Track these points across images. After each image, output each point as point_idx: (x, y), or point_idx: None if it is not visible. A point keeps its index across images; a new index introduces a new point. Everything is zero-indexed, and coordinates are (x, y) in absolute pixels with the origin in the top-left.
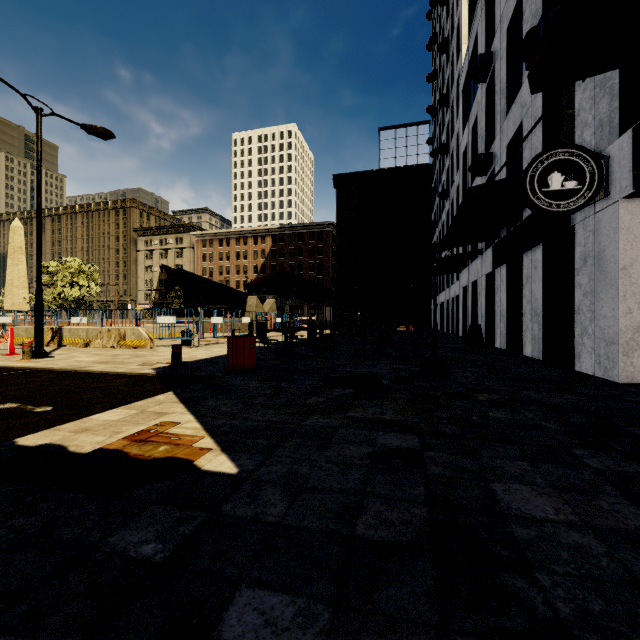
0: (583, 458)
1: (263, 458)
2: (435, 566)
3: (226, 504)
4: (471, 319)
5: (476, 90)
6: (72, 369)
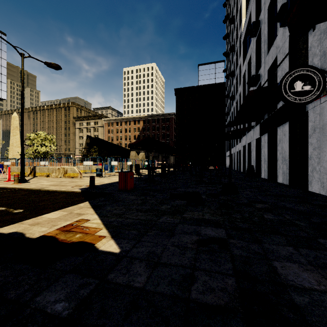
0: (326, 245)
1: (135, 242)
2: (245, 325)
3: (111, 274)
4: (247, 163)
5: (250, 42)
6: (38, 189)
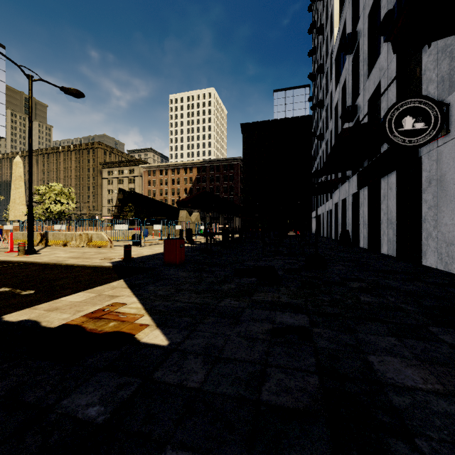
0: (439, 335)
1: (188, 333)
2: (329, 431)
3: (158, 371)
4: (341, 226)
5: (345, 60)
6: (52, 262)
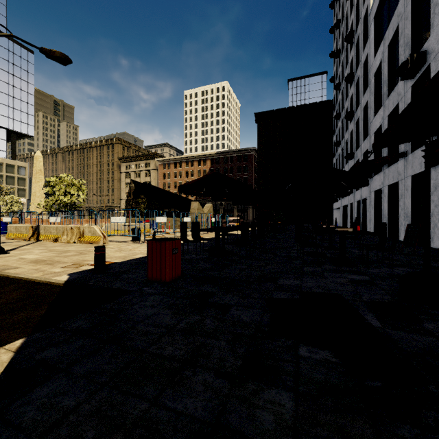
0: None
1: None
2: None
3: None
4: (388, 219)
5: (392, 10)
6: None
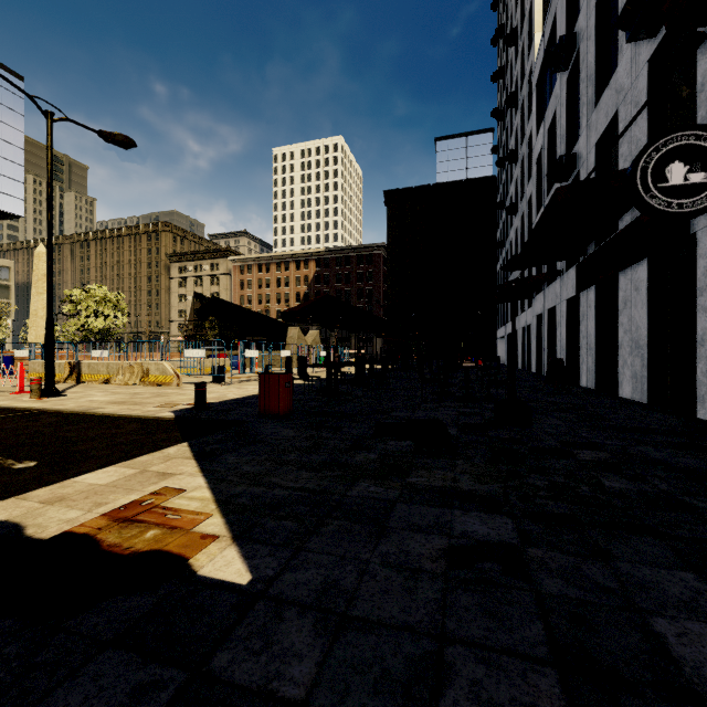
0: None
1: (289, 555)
2: None
3: (221, 652)
4: (547, 352)
5: (553, 83)
6: (80, 411)
